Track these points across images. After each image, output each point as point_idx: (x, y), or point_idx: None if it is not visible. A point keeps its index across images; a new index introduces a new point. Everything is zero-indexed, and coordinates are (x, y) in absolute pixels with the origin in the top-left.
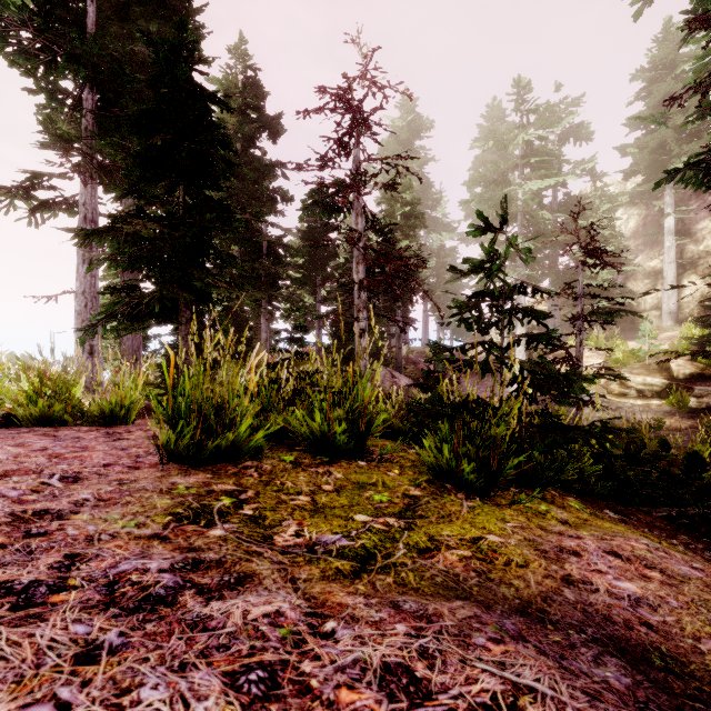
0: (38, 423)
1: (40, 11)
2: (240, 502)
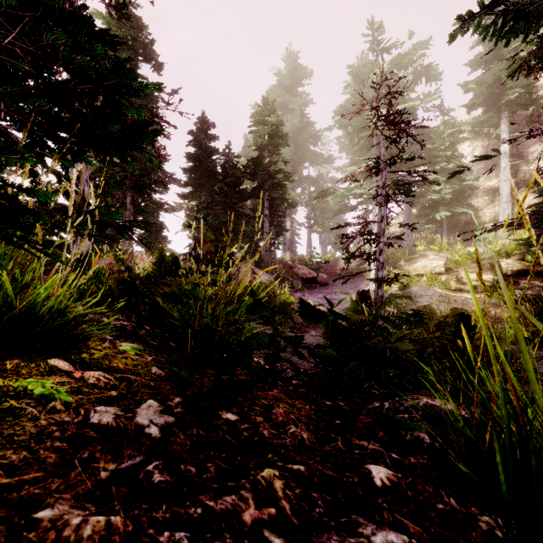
0: None
1: None
2: None
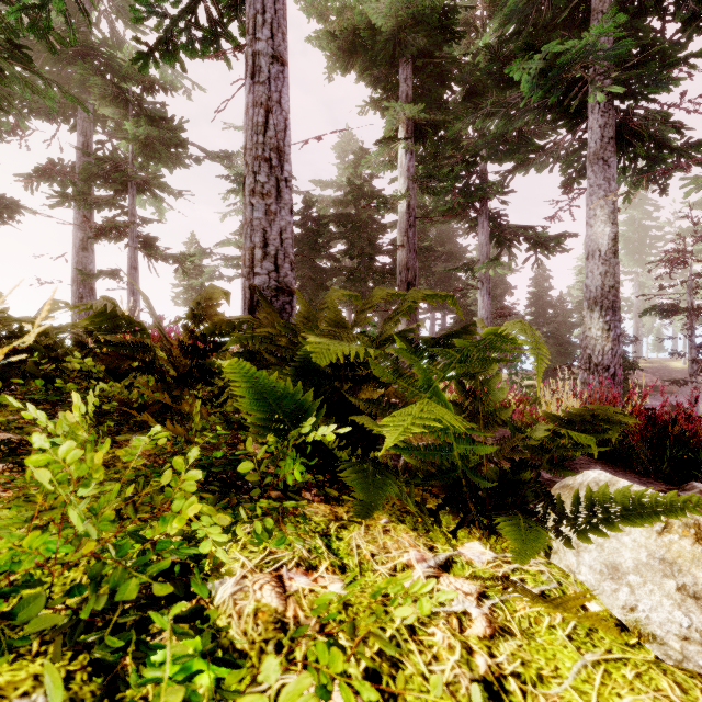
0: None
1: None
2: None
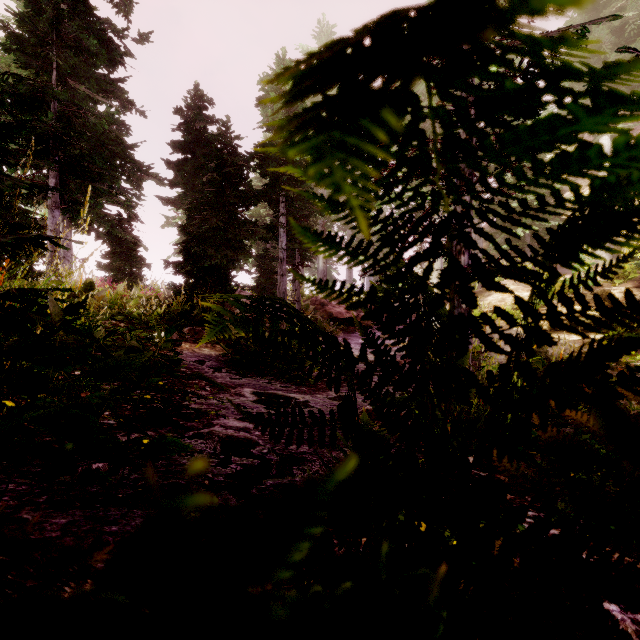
0: None
1: None
2: None
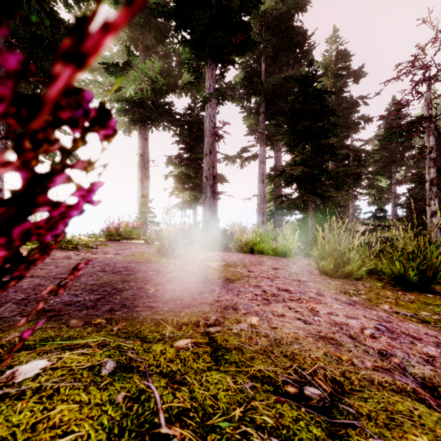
0: (260, 253)
1: (246, 79)
2: (359, 294)
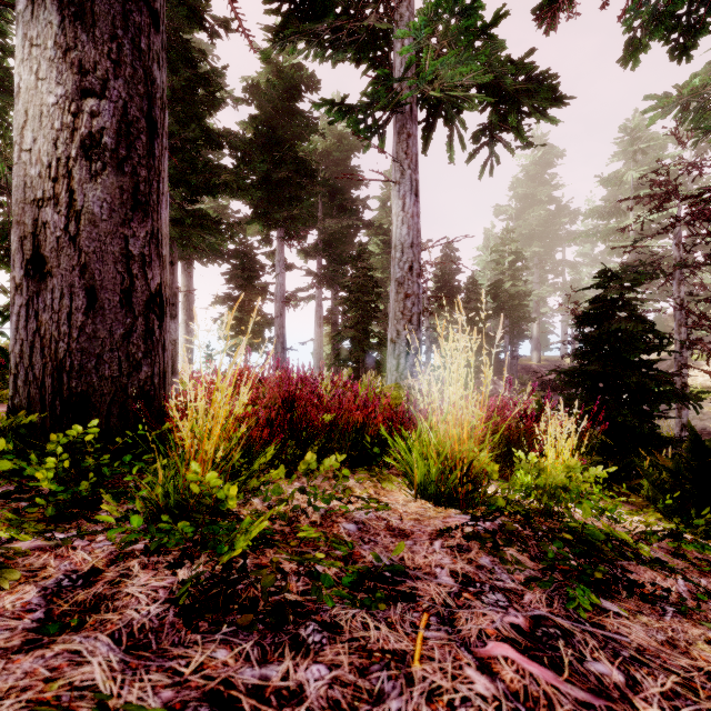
0: None
1: None
2: None
